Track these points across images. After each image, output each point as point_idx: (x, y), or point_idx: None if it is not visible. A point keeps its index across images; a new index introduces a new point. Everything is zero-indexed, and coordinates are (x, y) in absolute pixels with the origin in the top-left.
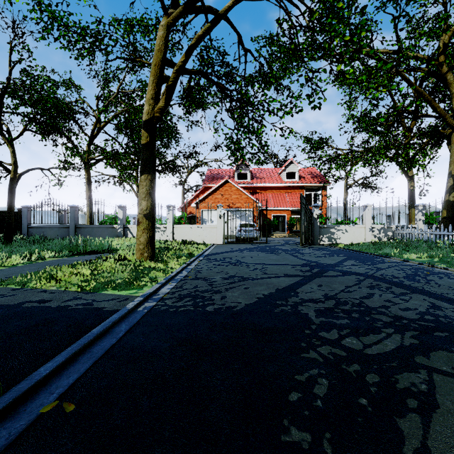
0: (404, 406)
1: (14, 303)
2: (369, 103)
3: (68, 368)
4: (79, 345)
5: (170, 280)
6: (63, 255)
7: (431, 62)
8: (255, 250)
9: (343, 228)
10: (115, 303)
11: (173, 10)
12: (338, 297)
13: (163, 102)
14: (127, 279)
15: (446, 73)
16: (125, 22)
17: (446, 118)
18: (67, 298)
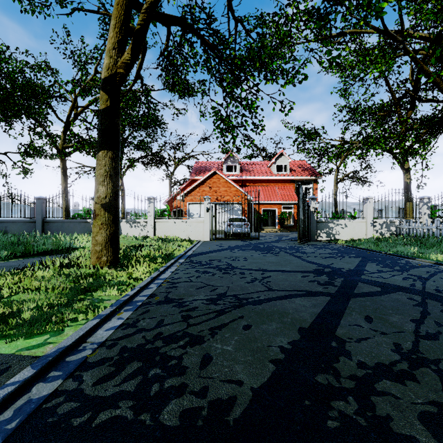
0: None
1: None
2: (366, 89)
3: None
4: None
5: (124, 305)
6: None
7: None
8: (247, 249)
9: (342, 223)
10: None
11: None
12: (429, 357)
13: (128, 54)
14: (44, 310)
15: None
16: None
17: None
18: None
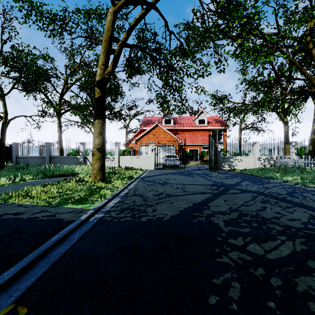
0: (307, 310)
1: None
2: (257, 70)
3: (28, 272)
4: (39, 251)
5: (115, 196)
6: (39, 177)
7: (302, 40)
8: (177, 174)
9: (239, 158)
10: (72, 215)
11: (118, 1)
12: (240, 210)
13: (111, 67)
14: (83, 196)
15: (312, 48)
16: (84, 11)
17: (312, 80)
18: (37, 211)
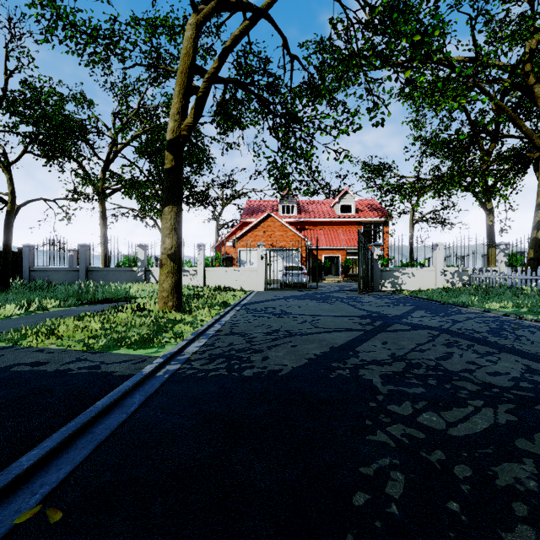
0: (510, 514)
1: (0, 367)
2: (440, 121)
3: (60, 456)
4: (76, 424)
5: (199, 336)
6: (70, 304)
7: (516, 71)
8: (303, 298)
9: (409, 272)
10: (128, 365)
11: (204, 6)
12: (409, 358)
13: (191, 117)
14: (145, 335)
15: (534, 84)
16: (146, 22)
17: (533, 138)
18: (69, 359)
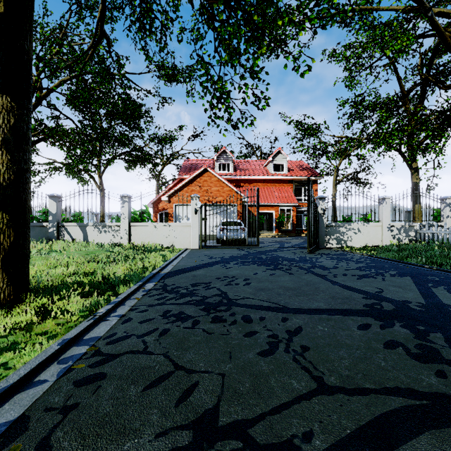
0: None
1: None
2: (375, 78)
3: None
4: None
5: None
6: None
7: None
8: (246, 261)
9: (355, 227)
10: None
11: None
12: None
13: None
14: None
15: None
16: None
17: None
18: None
